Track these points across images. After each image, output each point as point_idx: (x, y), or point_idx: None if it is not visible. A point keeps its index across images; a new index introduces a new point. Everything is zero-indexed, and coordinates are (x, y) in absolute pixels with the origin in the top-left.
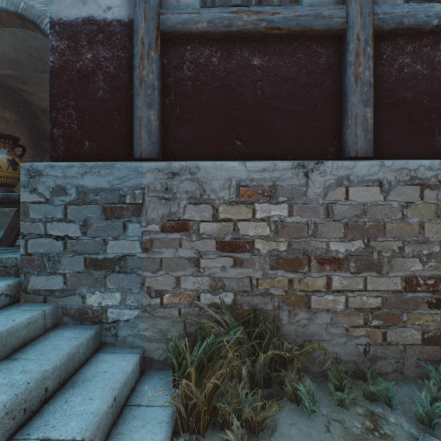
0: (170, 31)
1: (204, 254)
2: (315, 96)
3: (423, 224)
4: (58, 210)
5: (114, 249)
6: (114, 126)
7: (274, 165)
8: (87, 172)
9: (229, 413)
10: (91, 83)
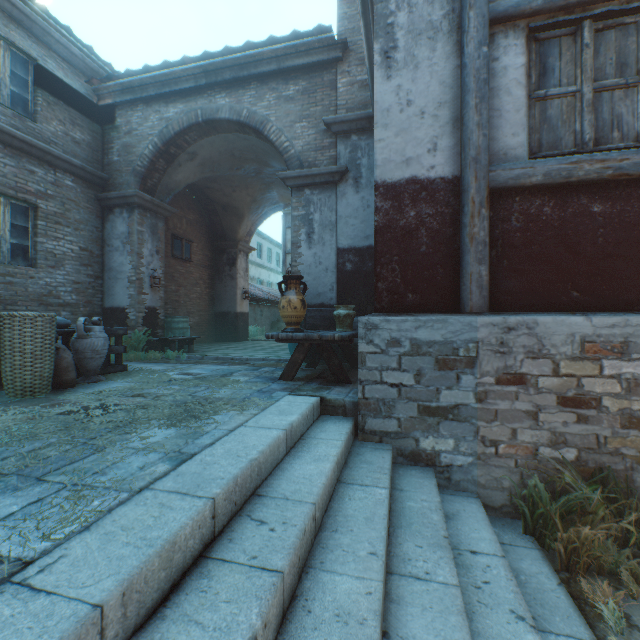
0: (500, 187)
1: (543, 408)
2: None
3: None
4: (393, 360)
5: (447, 398)
6: (436, 279)
7: (625, 321)
8: (420, 326)
9: (606, 561)
10: (414, 238)
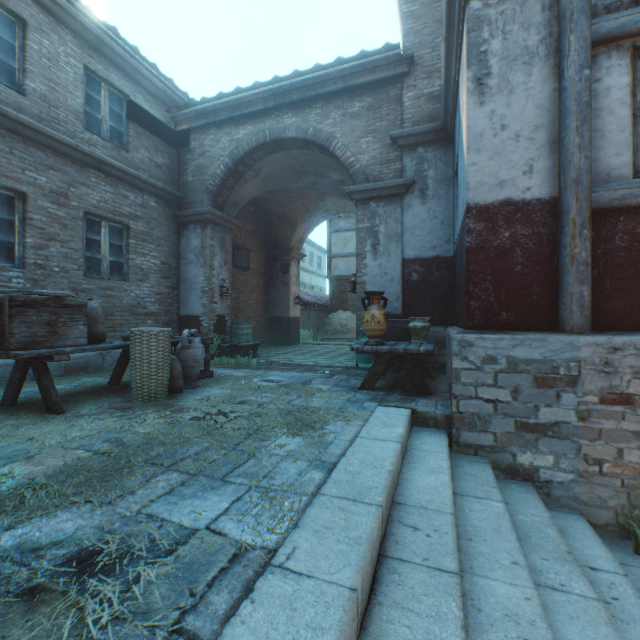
0: (603, 207)
1: None
2: None
3: None
4: (488, 376)
5: (546, 415)
6: (532, 298)
7: None
8: (517, 344)
9: None
10: (508, 258)
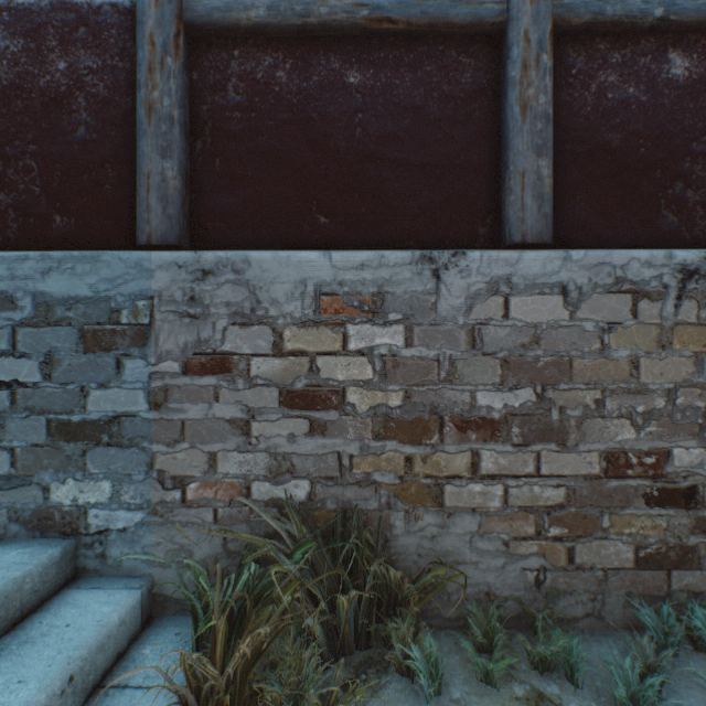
0: (202, 23)
1: (259, 413)
2: (455, 139)
3: (637, 361)
4: (2, 336)
5: (101, 405)
6: (105, 189)
7: (381, 258)
8: (53, 269)
9: (277, 703)
10: (66, 113)
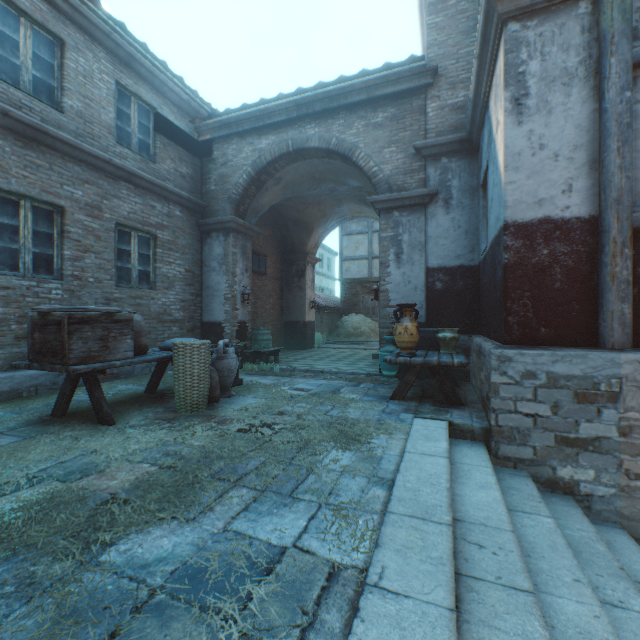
0: None
1: None
2: None
3: None
4: (527, 391)
5: (586, 430)
6: (571, 314)
7: None
8: (557, 360)
9: None
10: (547, 275)
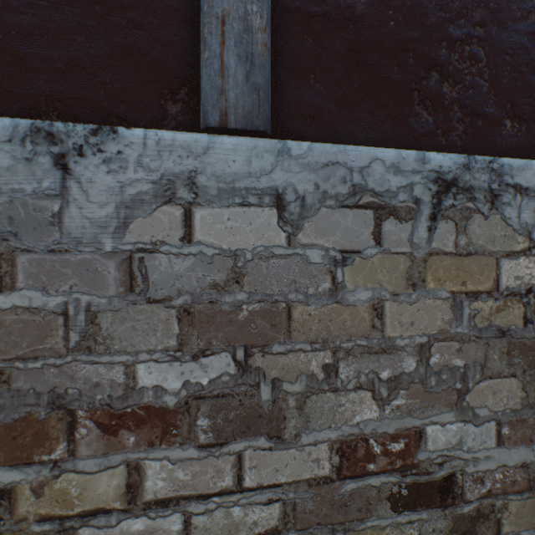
0: None
1: None
2: None
3: (382, 306)
4: None
5: None
6: None
7: None
8: None
9: None
10: None
